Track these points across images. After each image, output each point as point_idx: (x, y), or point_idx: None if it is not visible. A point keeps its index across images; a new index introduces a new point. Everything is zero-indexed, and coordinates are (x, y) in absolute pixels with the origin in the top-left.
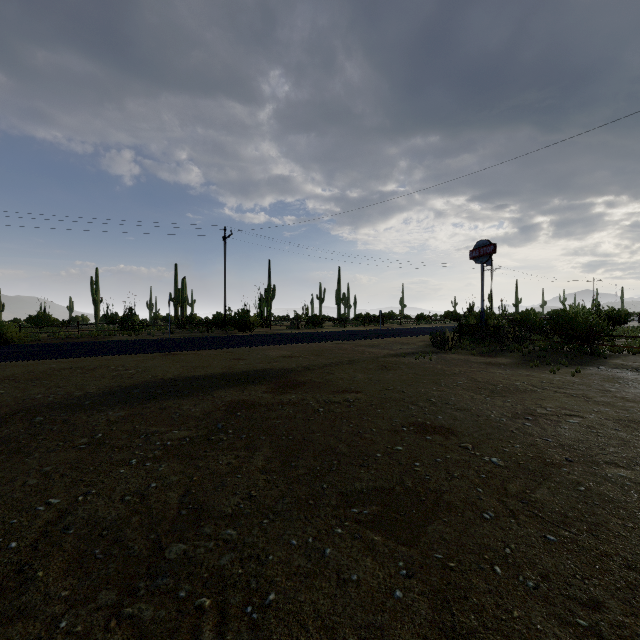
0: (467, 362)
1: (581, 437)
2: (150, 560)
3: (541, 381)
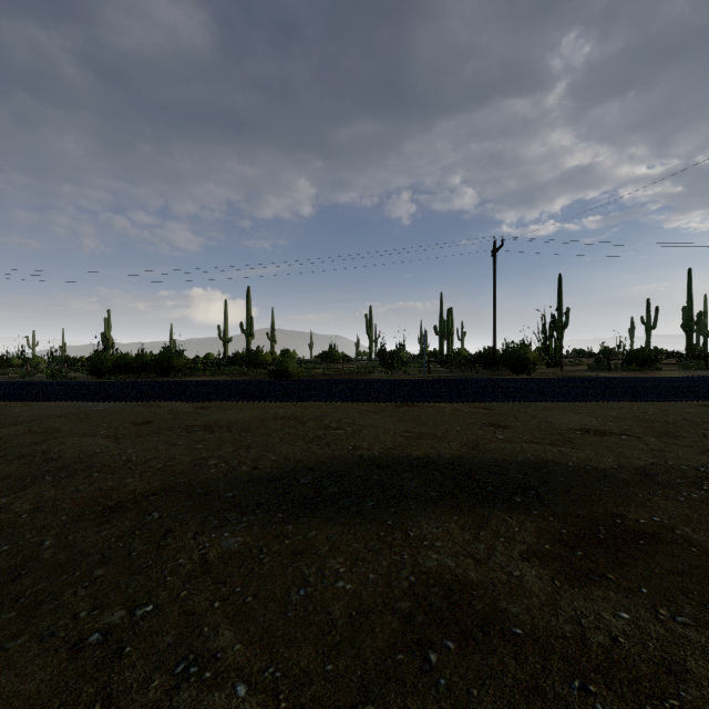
0: None
1: None
2: None
3: None
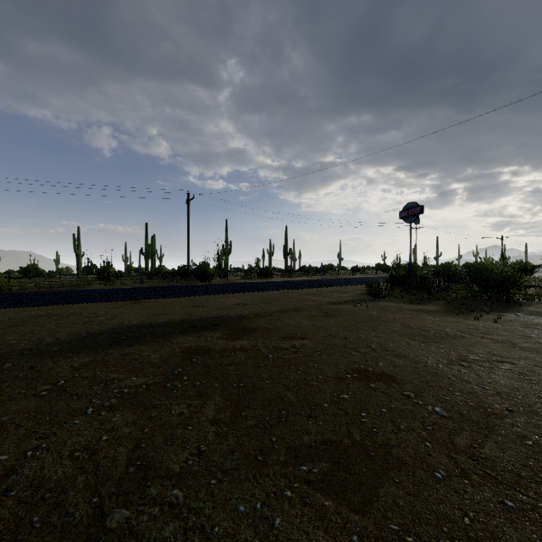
0: (399, 309)
1: (516, 384)
2: (89, 530)
3: (468, 327)
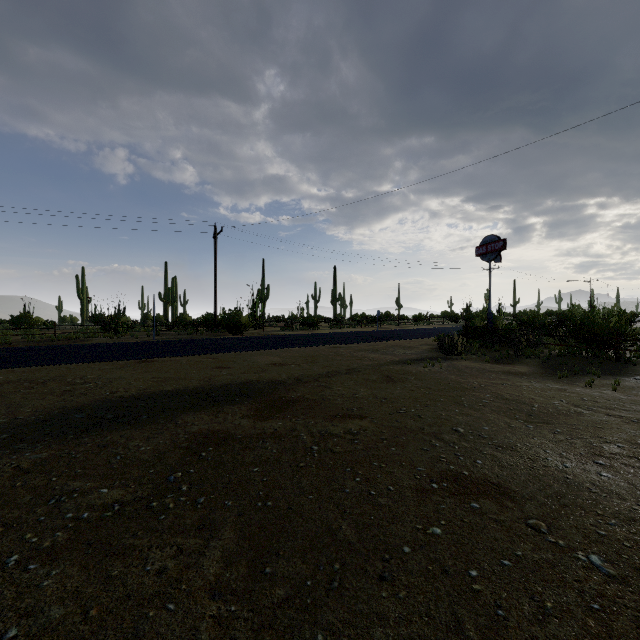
0: (483, 371)
1: None
2: None
3: (581, 398)
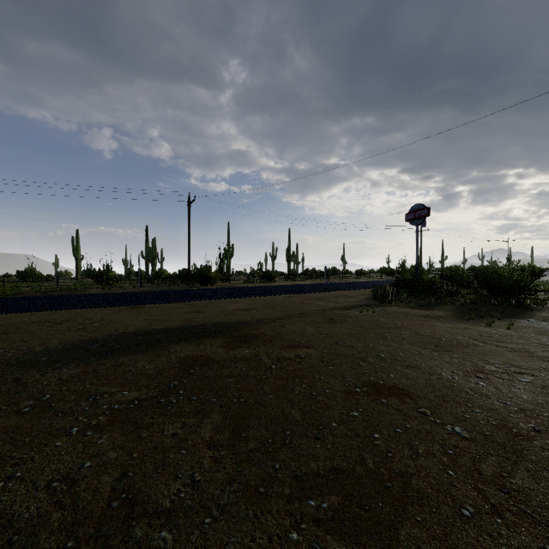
0: (407, 315)
1: (539, 399)
2: None
3: (480, 334)
